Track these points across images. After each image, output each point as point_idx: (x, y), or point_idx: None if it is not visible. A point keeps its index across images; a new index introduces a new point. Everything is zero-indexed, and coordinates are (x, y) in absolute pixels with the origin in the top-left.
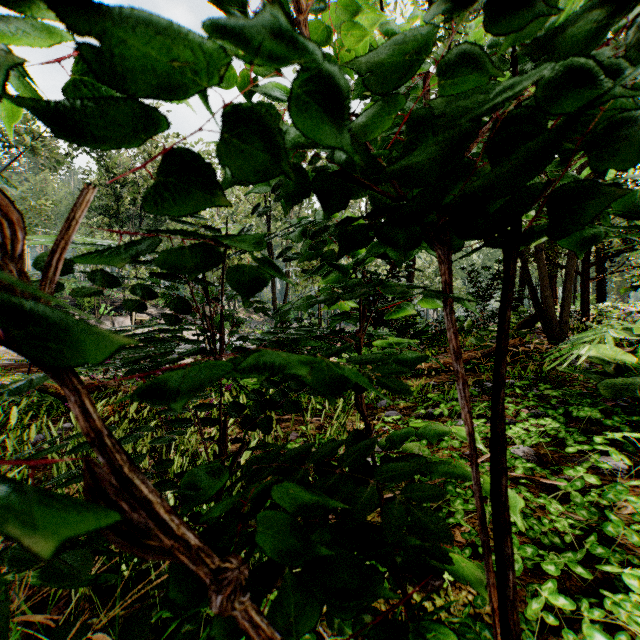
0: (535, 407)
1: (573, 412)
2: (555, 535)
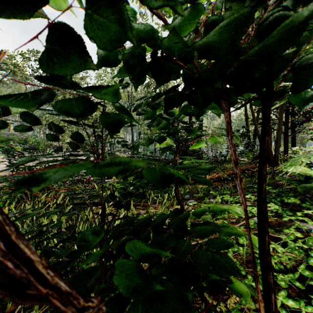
0: None
1: (285, 200)
2: (281, 264)
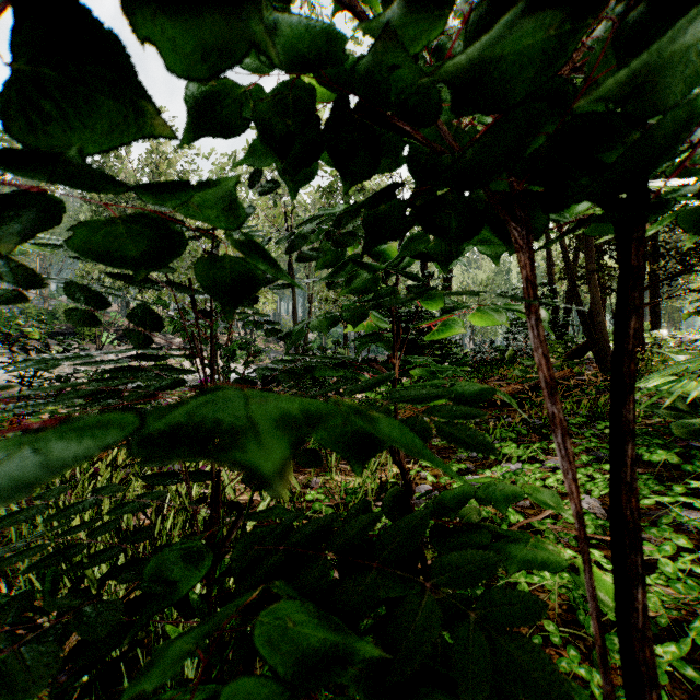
0: (593, 448)
1: (644, 455)
2: None
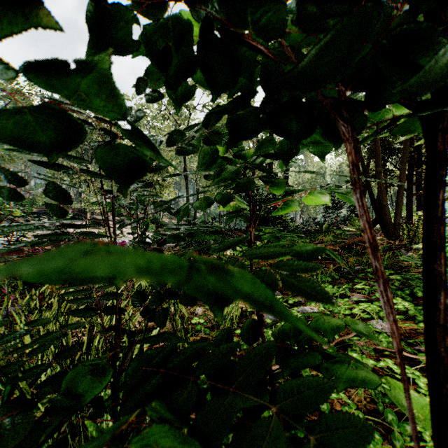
0: None
1: (417, 293)
2: None
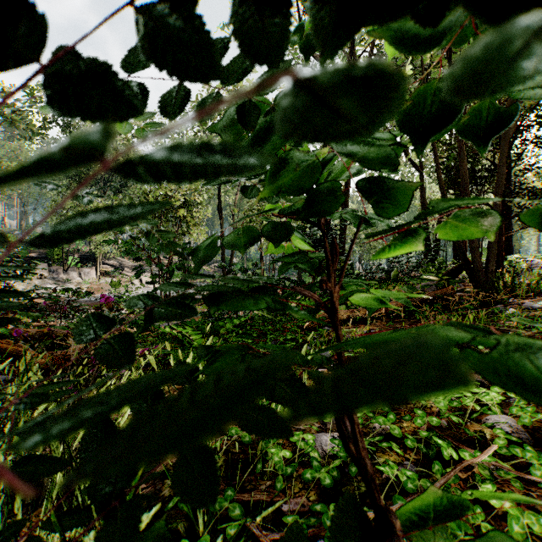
0: None
1: None
2: None
